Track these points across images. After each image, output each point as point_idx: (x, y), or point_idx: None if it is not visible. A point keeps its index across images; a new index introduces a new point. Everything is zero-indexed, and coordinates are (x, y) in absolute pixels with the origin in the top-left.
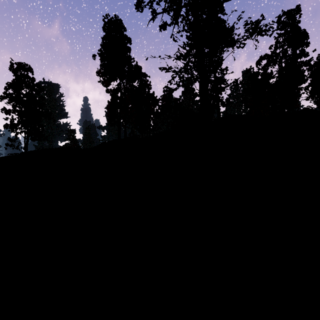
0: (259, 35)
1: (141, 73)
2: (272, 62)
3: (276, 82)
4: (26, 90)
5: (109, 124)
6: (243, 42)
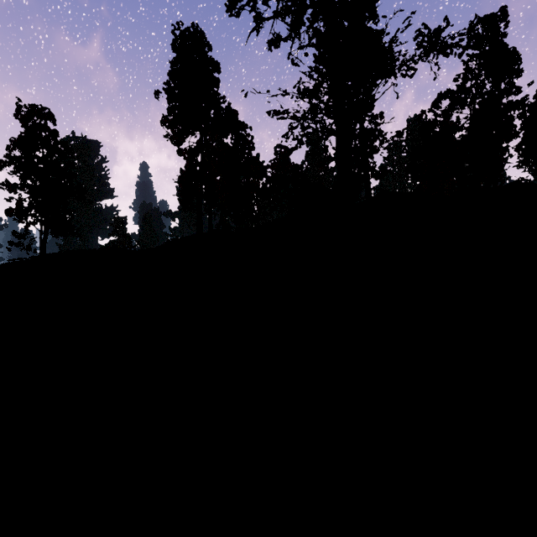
0: (441, 54)
1: (237, 122)
2: (459, 103)
3: (467, 137)
4: (43, 151)
5: (183, 209)
6: (413, 67)
